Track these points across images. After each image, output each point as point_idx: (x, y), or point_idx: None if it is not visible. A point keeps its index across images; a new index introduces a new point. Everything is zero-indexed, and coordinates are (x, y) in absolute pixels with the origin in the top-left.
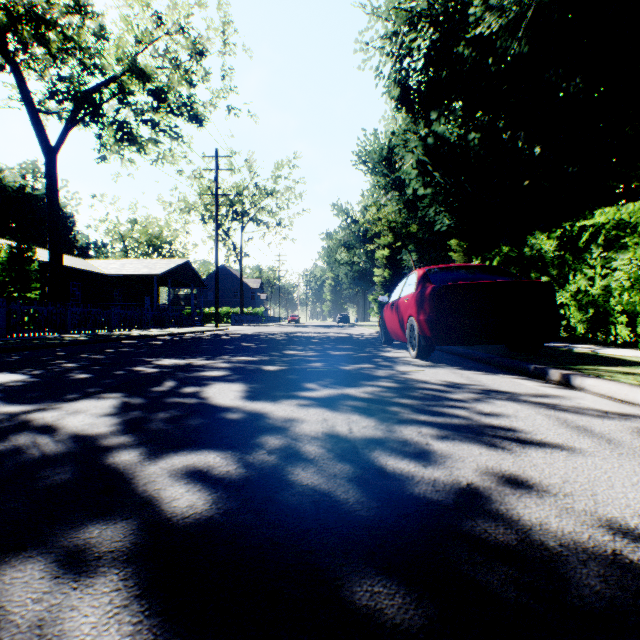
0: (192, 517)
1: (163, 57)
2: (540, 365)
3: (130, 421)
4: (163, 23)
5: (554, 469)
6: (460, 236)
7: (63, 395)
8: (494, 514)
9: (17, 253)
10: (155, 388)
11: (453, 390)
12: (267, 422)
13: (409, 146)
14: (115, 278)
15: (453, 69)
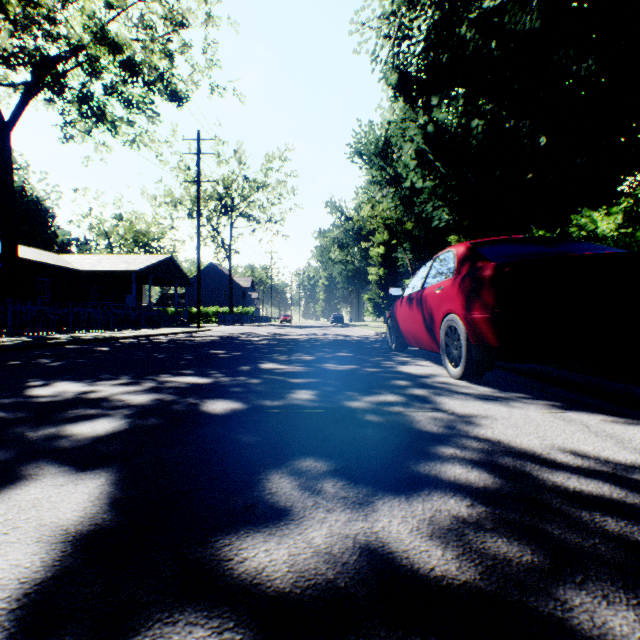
0: None
1: (138, 26)
2: None
3: None
4: None
5: None
6: (460, 232)
7: None
8: None
9: None
10: None
11: None
12: None
13: (407, 135)
14: (91, 274)
15: (455, 52)
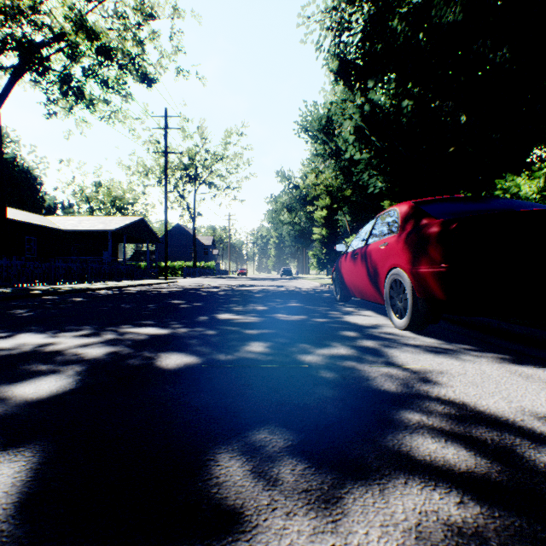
0: None
1: (112, 17)
2: None
3: None
4: None
5: None
6: (392, 197)
7: None
8: None
9: None
10: None
11: None
12: None
13: (347, 114)
14: (72, 233)
15: (388, 42)
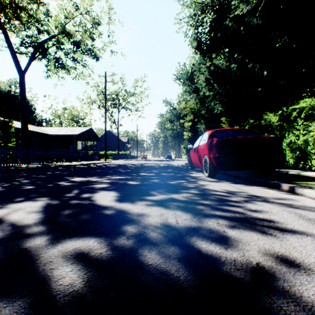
0: (70, 295)
1: (78, 26)
2: (276, 181)
3: (47, 216)
4: (78, 8)
5: (308, 251)
6: (226, 116)
7: (15, 199)
8: (282, 291)
9: (3, 123)
10: (67, 194)
11: (231, 195)
12: (128, 216)
13: (201, 71)
14: (55, 136)
15: (223, 32)
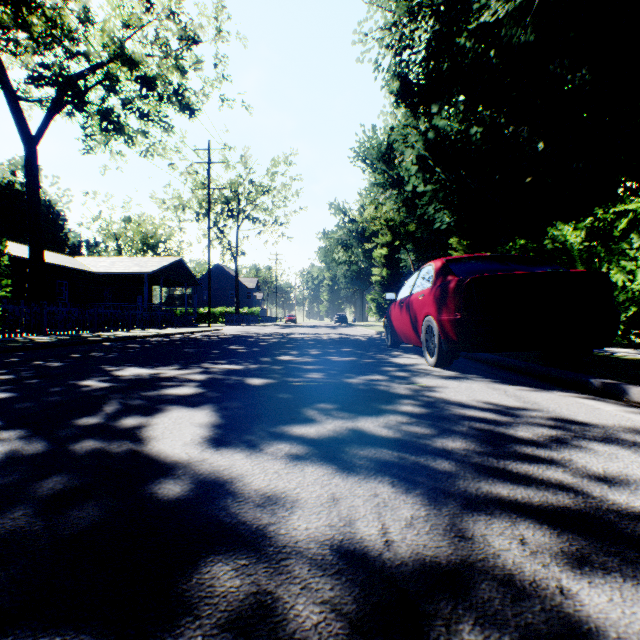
0: None
1: (152, 44)
2: (608, 379)
3: None
4: (152, 7)
5: None
6: (461, 234)
7: None
8: None
9: None
10: (82, 419)
11: (512, 421)
12: (228, 509)
13: (409, 141)
14: (105, 276)
15: (454, 61)
